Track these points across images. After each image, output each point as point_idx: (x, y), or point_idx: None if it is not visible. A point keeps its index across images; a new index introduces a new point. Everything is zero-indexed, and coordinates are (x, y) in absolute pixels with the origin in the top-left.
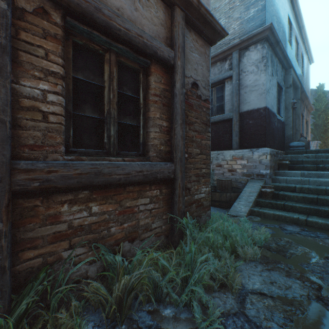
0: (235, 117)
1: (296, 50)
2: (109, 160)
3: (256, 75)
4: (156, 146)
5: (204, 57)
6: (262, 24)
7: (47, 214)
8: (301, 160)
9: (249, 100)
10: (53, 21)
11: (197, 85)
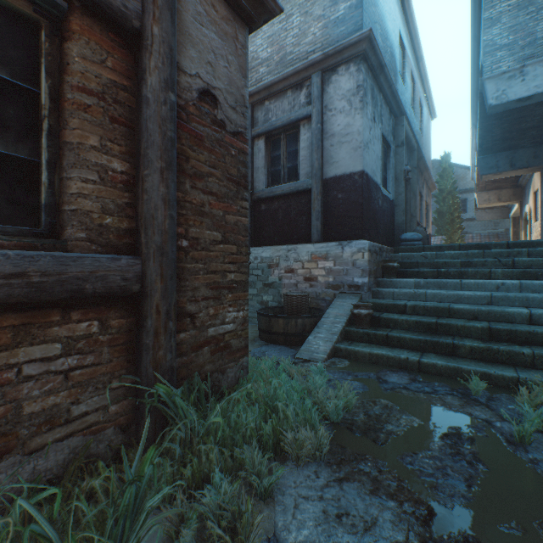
0: (315, 187)
1: (413, 92)
2: None
3: (348, 117)
4: (88, 216)
5: (234, 45)
6: (358, 31)
7: None
8: (416, 262)
9: (337, 158)
10: None
11: (215, 98)
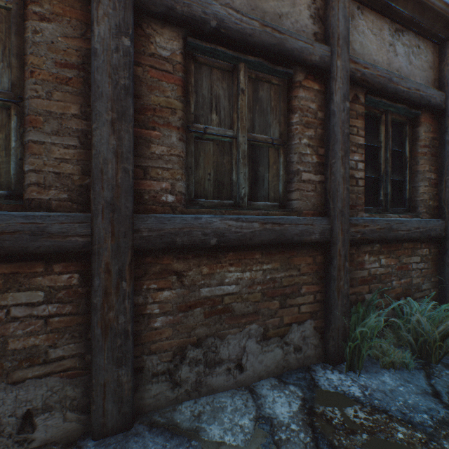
0: None
1: None
2: (390, 217)
3: None
4: (425, 202)
5: None
6: None
7: (357, 261)
8: None
9: None
10: (360, 102)
11: None
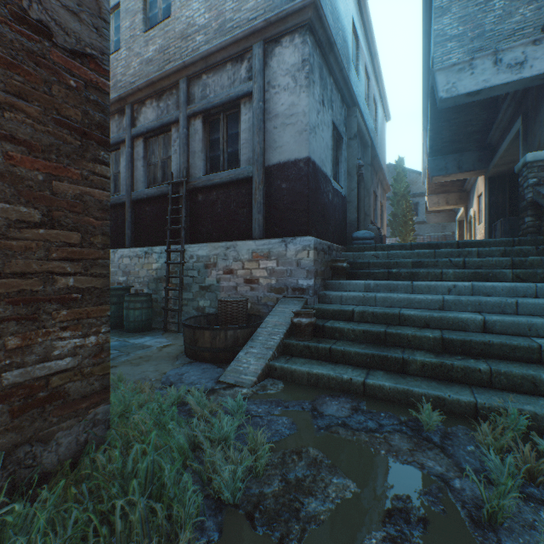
0: (257, 174)
1: (367, 88)
2: None
3: (293, 95)
4: None
5: None
6: None
7: None
8: (367, 262)
9: (281, 143)
10: None
11: None
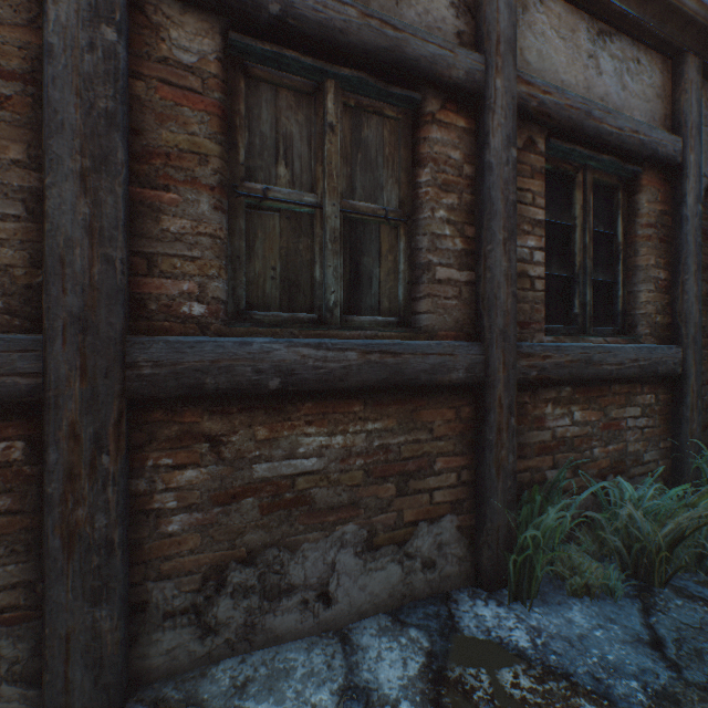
0: None
1: None
2: (590, 342)
3: None
4: (649, 317)
5: None
6: None
7: (533, 415)
8: None
9: None
10: (537, 151)
11: None
